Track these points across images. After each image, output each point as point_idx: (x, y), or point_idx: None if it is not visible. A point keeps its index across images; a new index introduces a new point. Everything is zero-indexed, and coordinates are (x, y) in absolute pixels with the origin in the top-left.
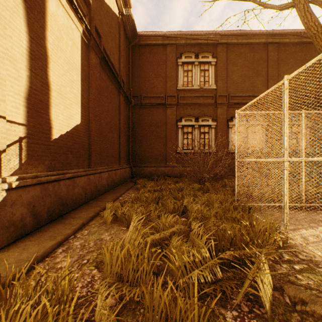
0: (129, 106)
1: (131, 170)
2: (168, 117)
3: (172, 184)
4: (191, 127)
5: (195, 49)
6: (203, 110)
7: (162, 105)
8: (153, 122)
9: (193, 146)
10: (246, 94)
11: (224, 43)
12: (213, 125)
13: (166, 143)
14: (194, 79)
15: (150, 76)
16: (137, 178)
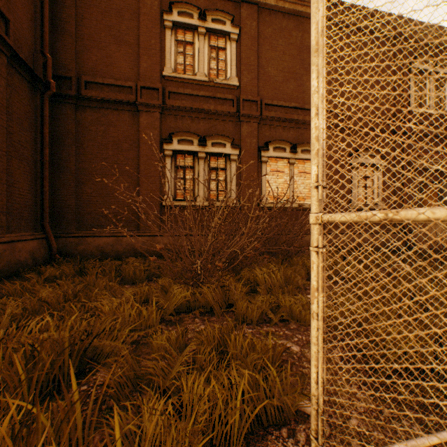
0: (44, 96)
1: (48, 245)
2: (143, 131)
3: (117, 288)
4: (193, 156)
5: (200, 2)
6: (214, 124)
7: (129, 105)
8: (110, 140)
9: (196, 193)
10: (290, 103)
11: (253, 2)
12: (233, 154)
13: (139, 185)
14: (199, 62)
15: (102, 38)
16: (43, 268)
